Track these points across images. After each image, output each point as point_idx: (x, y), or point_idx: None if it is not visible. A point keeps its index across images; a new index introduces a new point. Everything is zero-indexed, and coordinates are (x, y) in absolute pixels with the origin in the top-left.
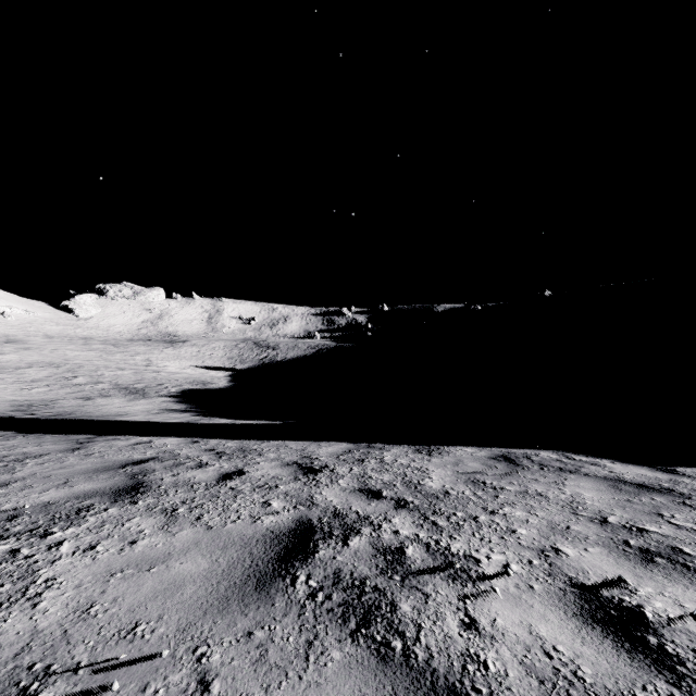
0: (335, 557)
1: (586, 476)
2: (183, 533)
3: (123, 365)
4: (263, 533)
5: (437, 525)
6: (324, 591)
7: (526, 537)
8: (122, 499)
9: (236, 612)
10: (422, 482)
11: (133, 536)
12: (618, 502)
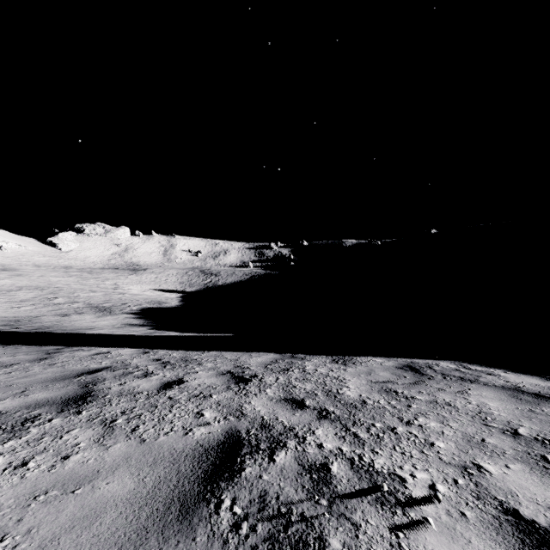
0: (261, 475)
1: (486, 386)
2: (116, 447)
3: (95, 289)
4: (193, 447)
5: (359, 438)
6: (249, 520)
7: (446, 451)
8: (68, 409)
9: (153, 549)
10: (340, 391)
11: (67, 450)
12: (522, 413)
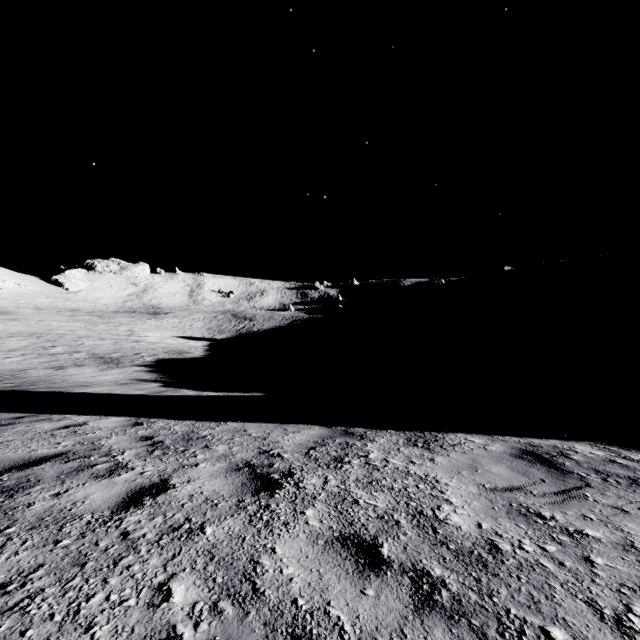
0: None
1: None
2: None
3: (105, 335)
4: None
5: None
6: None
7: None
8: None
9: None
10: (440, 514)
11: None
12: None
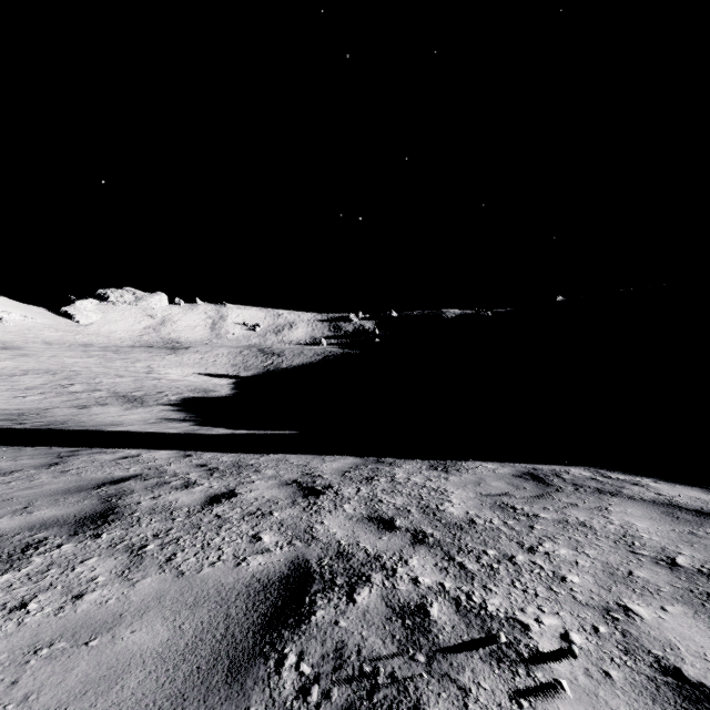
0: (337, 621)
1: (632, 500)
2: (145, 582)
3: (123, 373)
4: (247, 582)
5: (466, 570)
6: (321, 682)
7: (581, 588)
8: (83, 531)
9: None
10: (441, 507)
11: (81, 587)
12: (681, 536)
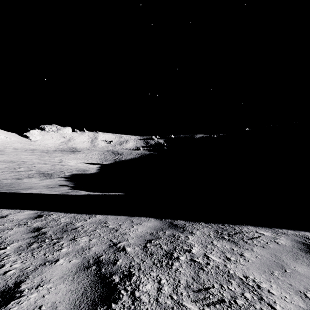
0: None
1: None
2: None
3: (47, 162)
4: None
5: None
6: None
7: None
8: None
9: None
10: None
11: None
12: None
